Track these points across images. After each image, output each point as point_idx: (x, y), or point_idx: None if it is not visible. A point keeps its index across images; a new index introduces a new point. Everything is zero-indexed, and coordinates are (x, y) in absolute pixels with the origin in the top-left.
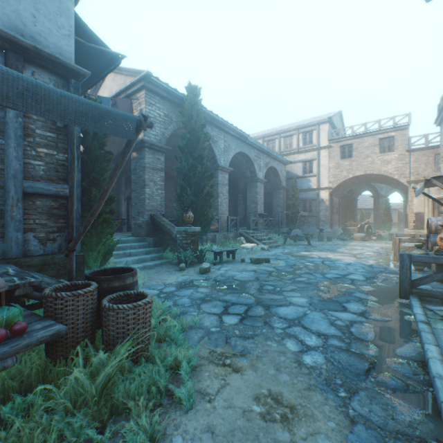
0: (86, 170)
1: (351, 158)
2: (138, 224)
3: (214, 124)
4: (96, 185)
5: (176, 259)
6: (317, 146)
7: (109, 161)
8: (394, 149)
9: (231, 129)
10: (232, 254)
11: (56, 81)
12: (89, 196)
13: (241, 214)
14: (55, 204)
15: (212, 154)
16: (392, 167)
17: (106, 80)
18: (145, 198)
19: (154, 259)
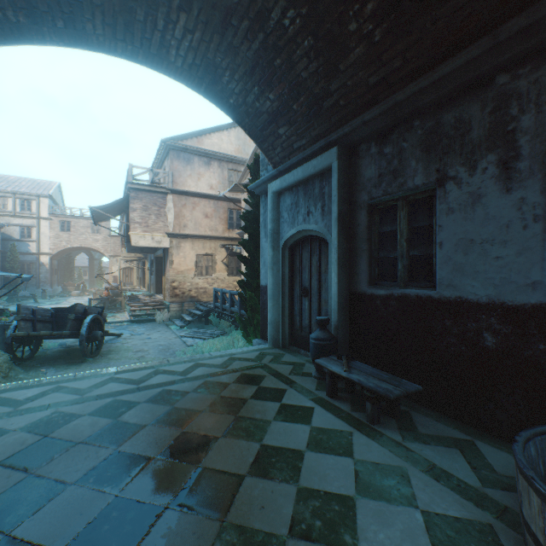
0: None
1: (70, 232)
2: None
3: None
4: None
5: None
6: (38, 215)
7: None
8: (102, 232)
9: None
10: None
11: None
12: None
13: None
14: None
15: None
16: (100, 245)
17: None
18: None
19: None
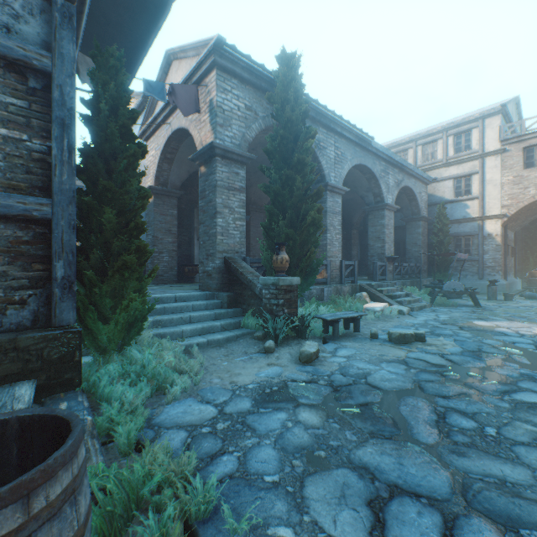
0: (97, 176)
1: None
2: (207, 272)
3: (321, 121)
4: (111, 201)
5: (260, 329)
6: (479, 152)
7: (136, 160)
8: None
9: (346, 130)
10: (355, 323)
11: (26, 0)
12: (100, 223)
13: (357, 259)
14: (25, 235)
15: (317, 167)
16: None
17: (170, 73)
18: (215, 232)
19: (226, 327)
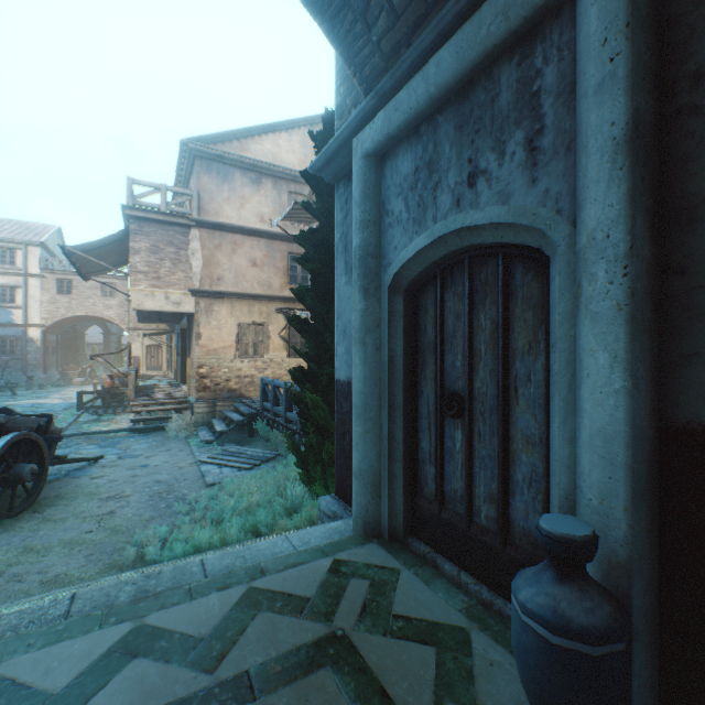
0: None
1: (72, 295)
2: None
3: None
4: None
5: None
6: (25, 271)
7: None
8: (117, 295)
9: None
10: None
11: None
12: None
13: None
14: None
15: None
16: (115, 313)
17: None
18: None
19: None
